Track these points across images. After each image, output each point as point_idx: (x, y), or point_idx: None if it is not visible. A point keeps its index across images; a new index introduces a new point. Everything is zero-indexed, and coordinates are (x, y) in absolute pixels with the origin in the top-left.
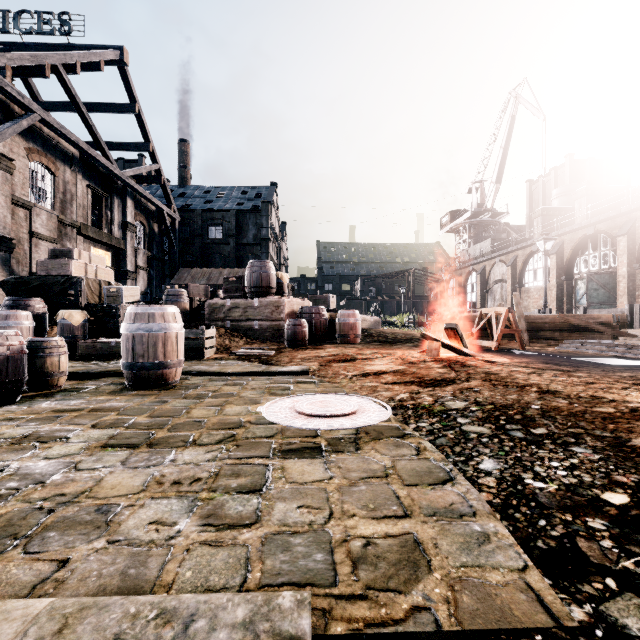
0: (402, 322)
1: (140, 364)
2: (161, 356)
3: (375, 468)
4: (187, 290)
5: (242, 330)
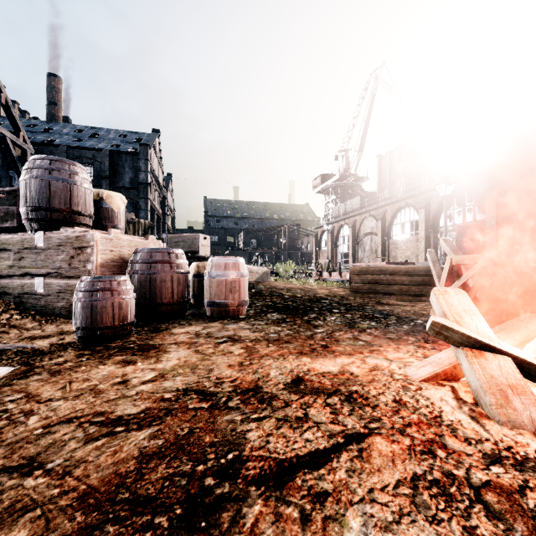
0: (288, 272)
1: None
2: None
3: None
4: None
5: (13, 295)
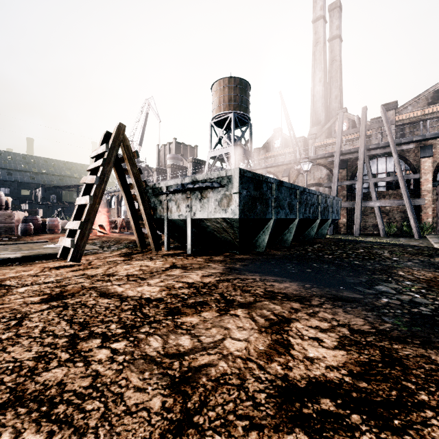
0: None
1: None
2: None
3: None
4: None
5: None
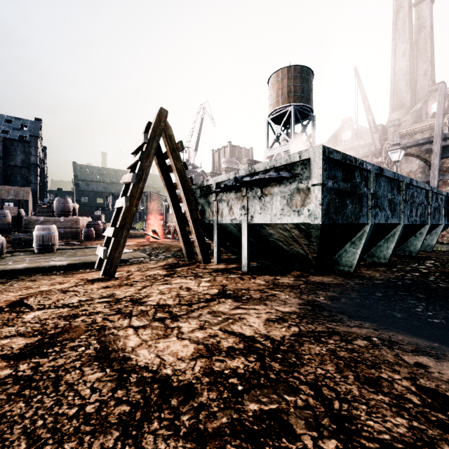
0: (141, 227)
1: (46, 244)
2: (53, 242)
3: (129, 254)
4: (3, 210)
5: None
